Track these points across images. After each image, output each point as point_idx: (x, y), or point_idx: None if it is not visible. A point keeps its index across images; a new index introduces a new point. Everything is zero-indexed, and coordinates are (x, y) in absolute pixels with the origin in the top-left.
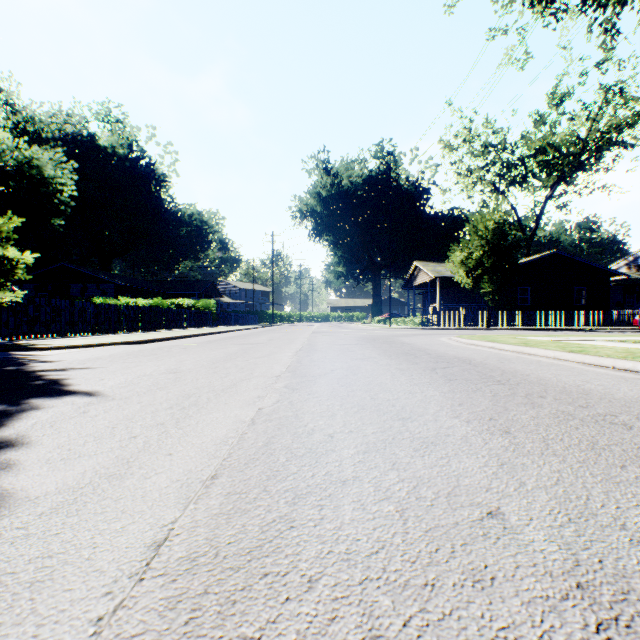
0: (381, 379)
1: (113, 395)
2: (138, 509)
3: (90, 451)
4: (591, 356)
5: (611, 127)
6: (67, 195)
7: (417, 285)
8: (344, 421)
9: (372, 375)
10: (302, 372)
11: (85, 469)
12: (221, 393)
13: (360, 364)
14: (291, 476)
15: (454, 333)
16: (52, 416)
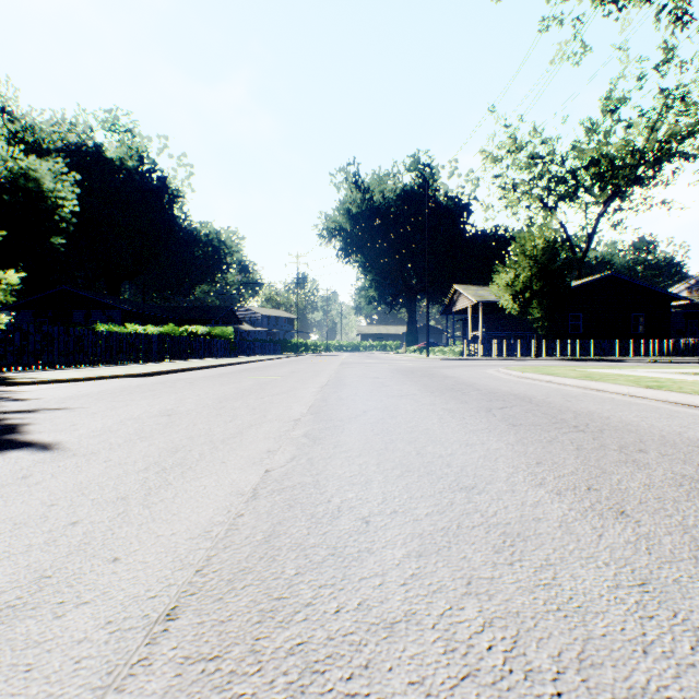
0: (426, 424)
1: (76, 449)
2: None
3: None
4: (677, 393)
5: (671, 136)
6: (68, 210)
7: (457, 311)
8: (384, 492)
9: (414, 418)
10: (327, 414)
11: None
12: (220, 445)
13: (398, 403)
14: (301, 612)
15: (500, 364)
16: None
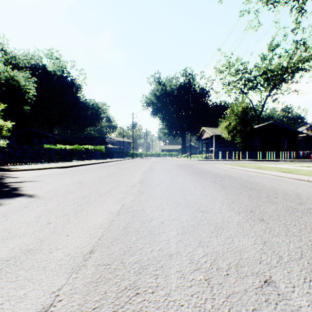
0: (188, 187)
1: (44, 196)
2: (39, 278)
3: (21, 233)
4: (296, 174)
5: (299, 61)
6: (31, 94)
7: (203, 139)
8: (169, 213)
9: (183, 185)
10: (146, 183)
11: (14, 246)
12: (102, 195)
13: (176, 179)
14: (138, 251)
15: (222, 162)
16: (6, 209)
